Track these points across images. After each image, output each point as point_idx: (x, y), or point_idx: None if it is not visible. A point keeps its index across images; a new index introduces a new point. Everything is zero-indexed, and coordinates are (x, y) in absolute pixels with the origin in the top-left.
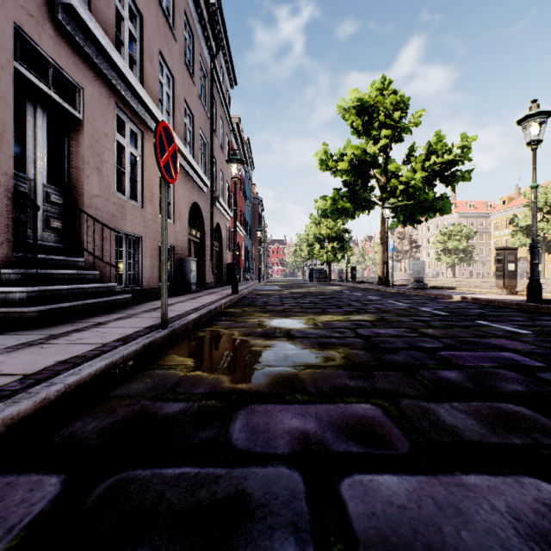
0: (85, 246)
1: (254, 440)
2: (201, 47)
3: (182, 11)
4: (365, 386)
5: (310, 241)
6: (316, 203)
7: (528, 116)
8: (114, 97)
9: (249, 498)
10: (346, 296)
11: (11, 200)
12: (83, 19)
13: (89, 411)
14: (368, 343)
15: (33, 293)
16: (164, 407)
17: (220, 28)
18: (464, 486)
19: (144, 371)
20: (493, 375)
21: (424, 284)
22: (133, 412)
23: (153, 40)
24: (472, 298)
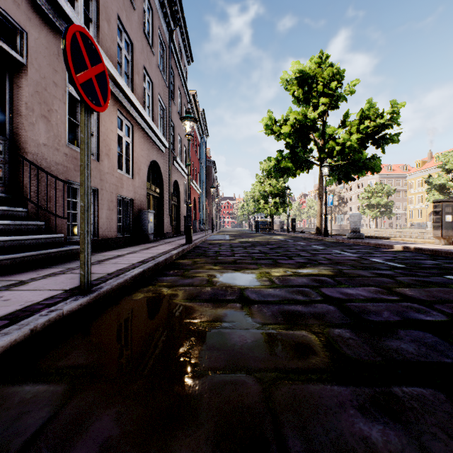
0: (29, 196)
1: None
2: (159, 22)
3: None
4: (408, 450)
5: (255, 197)
6: (261, 165)
7: None
8: None
9: None
10: (292, 245)
11: None
12: None
13: None
14: (345, 312)
15: None
16: None
17: (178, 9)
18: None
19: (6, 386)
20: None
21: (360, 234)
22: None
23: (110, 3)
24: (415, 248)
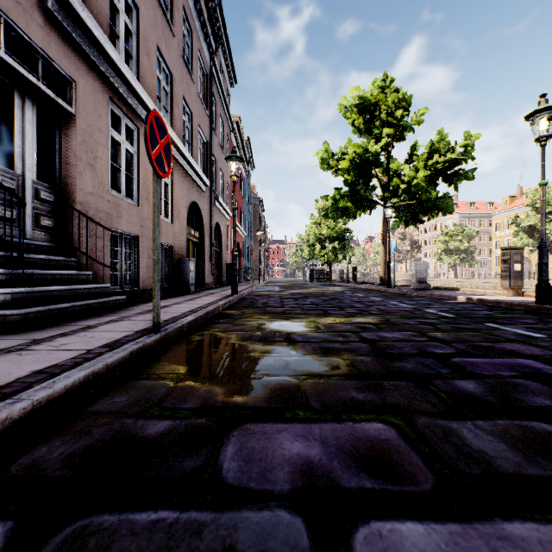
0: (77, 245)
1: (248, 471)
2: (200, 44)
3: (181, 6)
4: (375, 400)
5: (311, 241)
6: (317, 203)
7: (536, 111)
8: (109, 92)
9: None
10: (348, 297)
11: None
12: (74, 8)
13: (60, 432)
14: (374, 348)
15: (18, 294)
16: (147, 427)
17: (220, 25)
18: (509, 540)
19: (129, 381)
20: (516, 386)
21: (426, 285)
22: (109, 434)
23: (150, 35)
24: (477, 299)
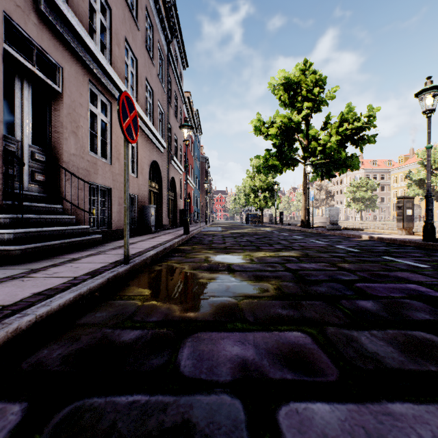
0: (64, 195)
1: (199, 367)
2: (159, 36)
3: (144, 6)
4: (295, 315)
5: (246, 191)
6: (251, 161)
7: (424, 90)
8: (88, 75)
9: (194, 427)
10: (276, 236)
11: (1, 157)
12: (61, 10)
13: (57, 339)
14: (295, 275)
15: (19, 234)
16: (122, 335)
17: (175, 21)
18: (391, 415)
19: (107, 301)
20: (403, 305)
21: (338, 226)
22: (94, 340)
23: (120, 29)
24: (377, 237)
